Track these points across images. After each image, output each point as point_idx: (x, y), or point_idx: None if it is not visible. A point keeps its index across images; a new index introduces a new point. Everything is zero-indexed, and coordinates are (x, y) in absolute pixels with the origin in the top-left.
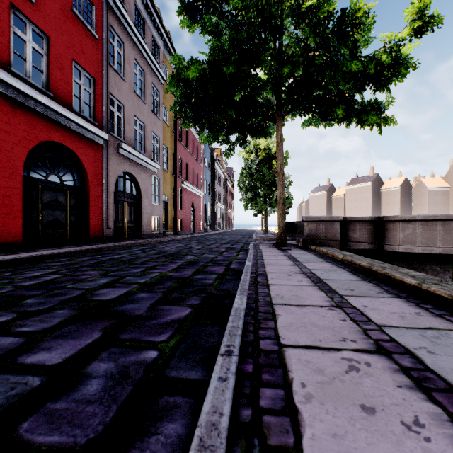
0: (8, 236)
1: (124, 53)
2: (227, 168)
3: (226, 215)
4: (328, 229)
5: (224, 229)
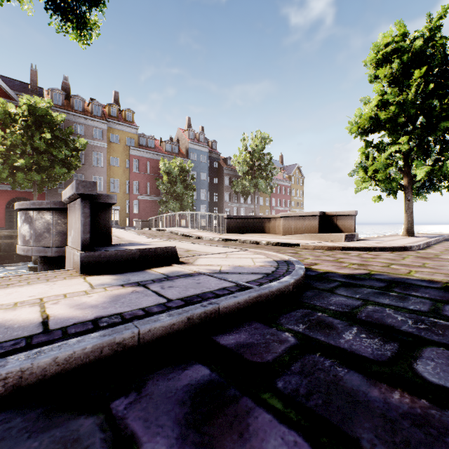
0: (0, 226)
1: None
2: (292, 165)
3: (270, 213)
4: None
5: None
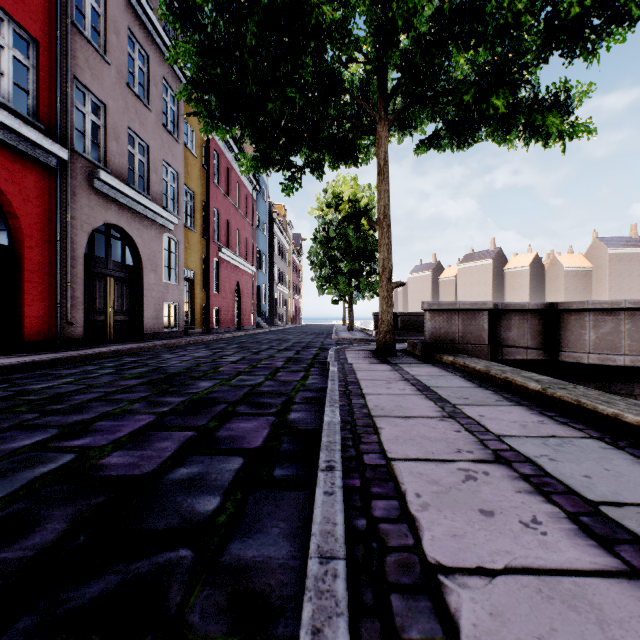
0: None
1: (106, 13)
2: (293, 235)
3: (292, 303)
4: (467, 325)
5: (289, 324)
